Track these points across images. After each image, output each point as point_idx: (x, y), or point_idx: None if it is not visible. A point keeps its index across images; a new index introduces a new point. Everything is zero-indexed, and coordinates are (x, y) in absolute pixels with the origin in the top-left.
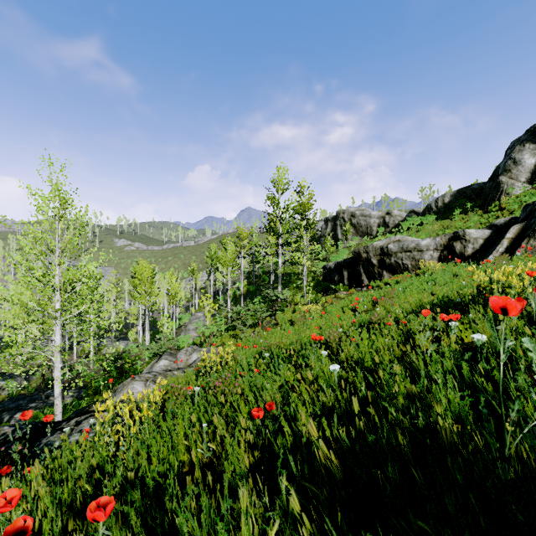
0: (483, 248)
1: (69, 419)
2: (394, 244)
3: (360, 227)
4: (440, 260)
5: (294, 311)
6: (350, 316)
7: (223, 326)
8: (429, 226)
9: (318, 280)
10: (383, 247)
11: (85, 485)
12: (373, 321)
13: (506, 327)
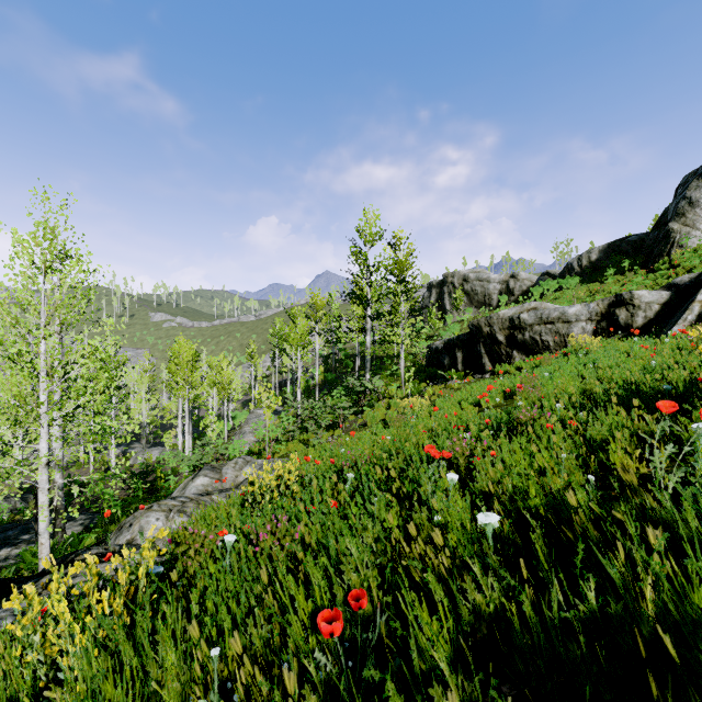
0: (660, 317)
1: (42, 574)
2: (529, 313)
3: (475, 295)
4: (596, 335)
5: (388, 406)
6: (476, 413)
7: (289, 427)
8: (571, 292)
9: (420, 365)
10: (513, 317)
11: None
12: (522, 421)
13: None
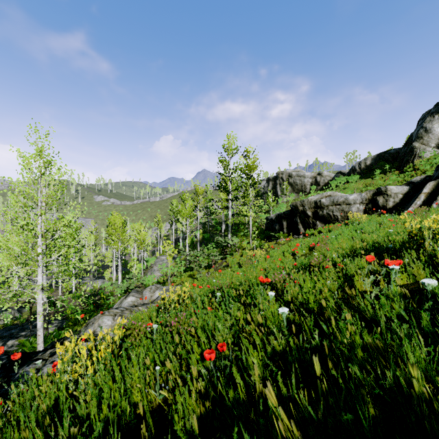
0: (402, 201)
1: (46, 350)
2: (326, 198)
3: (296, 185)
4: (366, 212)
5: (242, 255)
6: (291, 259)
7: (182, 267)
8: (354, 184)
9: (262, 229)
10: (316, 201)
11: (37, 430)
12: (313, 264)
13: (438, 270)
